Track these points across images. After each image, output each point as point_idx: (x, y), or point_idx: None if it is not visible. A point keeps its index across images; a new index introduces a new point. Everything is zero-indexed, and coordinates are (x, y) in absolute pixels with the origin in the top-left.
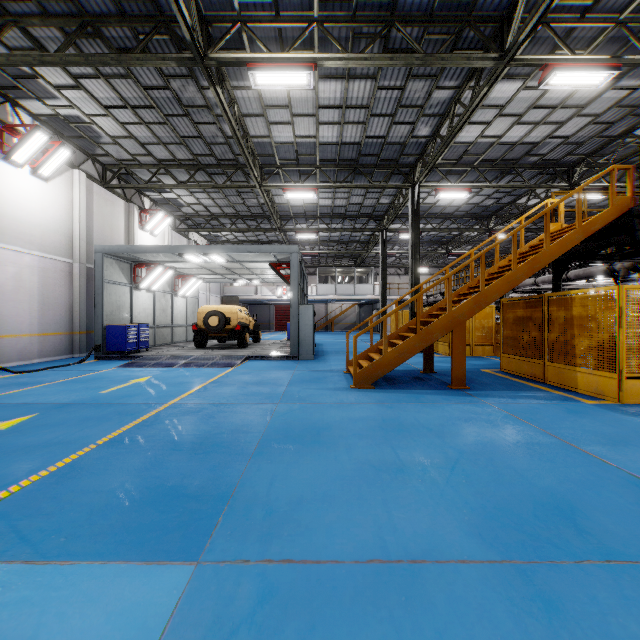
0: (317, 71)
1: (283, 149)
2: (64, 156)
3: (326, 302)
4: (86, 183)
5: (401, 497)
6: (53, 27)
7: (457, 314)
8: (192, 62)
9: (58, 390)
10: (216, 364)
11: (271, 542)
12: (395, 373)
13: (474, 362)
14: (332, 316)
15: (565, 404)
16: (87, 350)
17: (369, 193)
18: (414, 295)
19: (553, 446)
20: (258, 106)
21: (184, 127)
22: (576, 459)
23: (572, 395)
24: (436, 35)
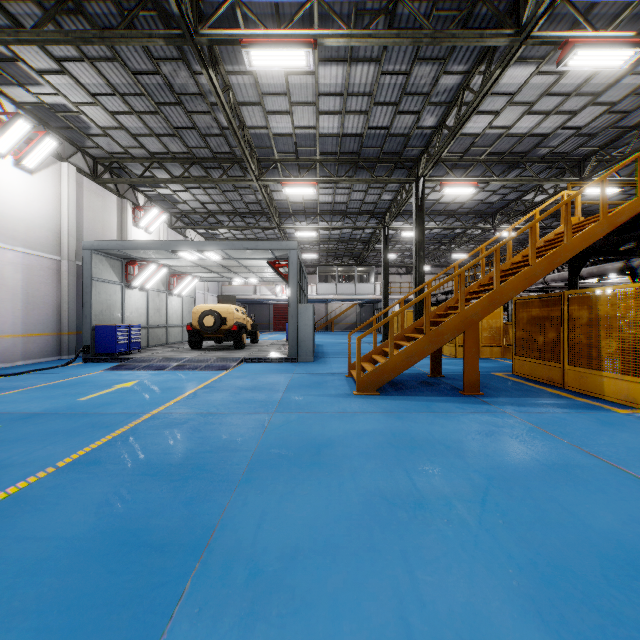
0: (317, 54)
1: (281, 141)
2: (50, 147)
3: (326, 302)
4: (75, 177)
5: (425, 547)
6: (31, 2)
7: (470, 313)
8: (181, 40)
9: (33, 397)
10: (210, 367)
11: (253, 627)
12: (400, 377)
13: (483, 364)
14: (332, 316)
15: (594, 414)
16: (76, 351)
17: (371, 189)
18: (418, 294)
19: (597, 469)
20: (254, 93)
21: (177, 117)
22: (630, 488)
23: (598, 403)
24: (446, 12)
